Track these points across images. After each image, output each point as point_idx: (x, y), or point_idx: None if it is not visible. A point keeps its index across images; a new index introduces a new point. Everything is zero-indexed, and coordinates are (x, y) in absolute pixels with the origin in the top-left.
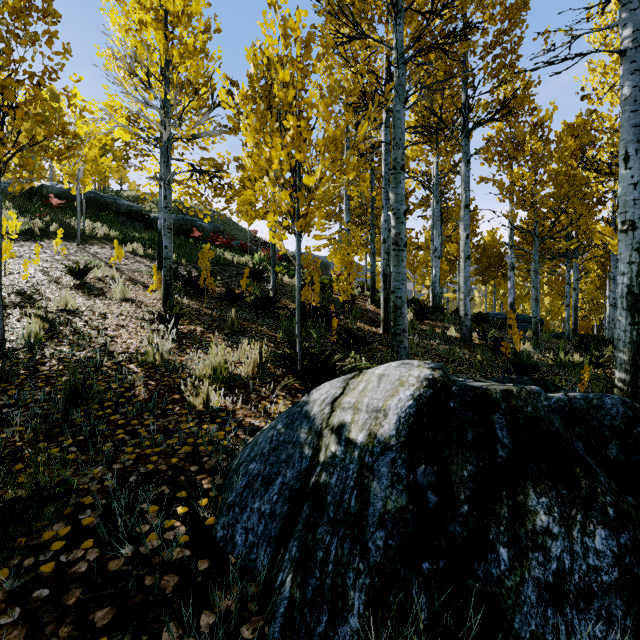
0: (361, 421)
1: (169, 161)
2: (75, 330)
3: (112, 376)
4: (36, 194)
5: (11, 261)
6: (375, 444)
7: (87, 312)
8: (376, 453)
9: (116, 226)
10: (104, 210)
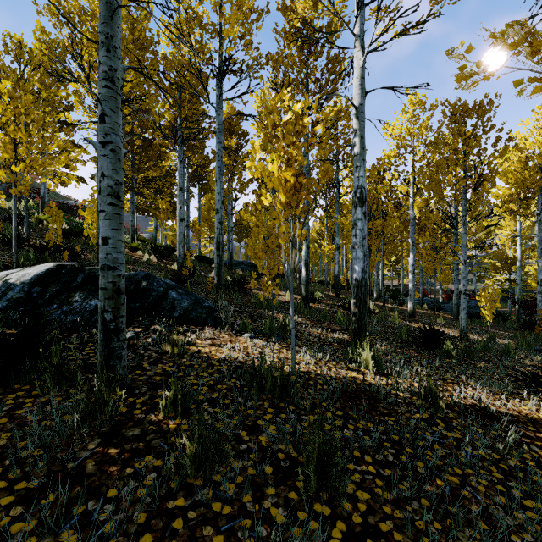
0: (17, 277)
1: None
2: None
3: None
4: None
5: None
6: (18, 282)
7: None
8: (17, 285)
9: None
10: None
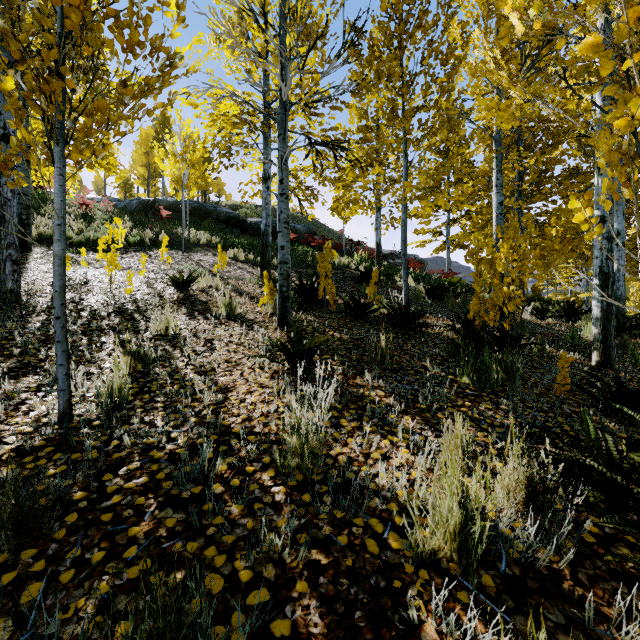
0: None
1: (285, 133)
2: (174, 374)
3: (234, 521)
4: (150, 208)
5: (120, 273)
6: None
7: (190, 339)
8: None
9: (217, 233)
10: (206, 219)
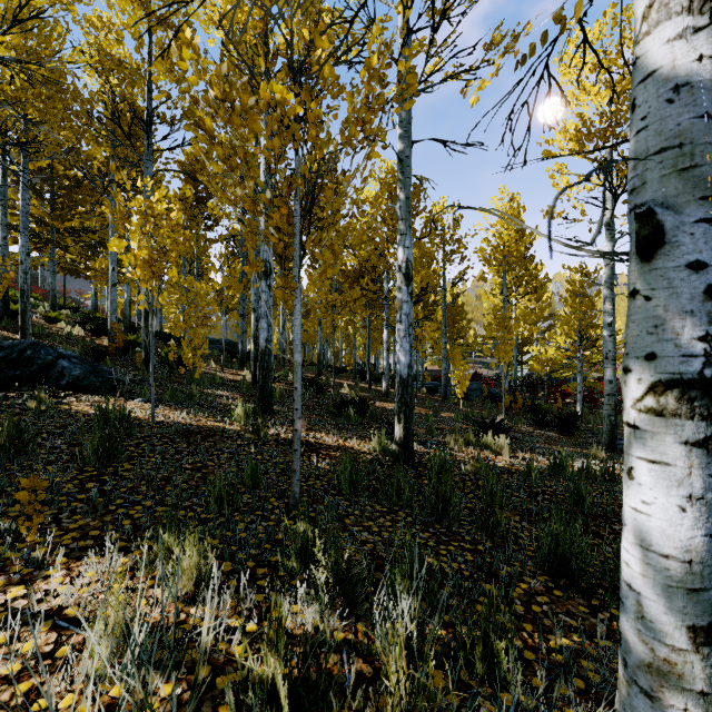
0: None
1: None
2: None
3: None
4: None
5: None
6: None
7: None
8: None
9: None
10: None
